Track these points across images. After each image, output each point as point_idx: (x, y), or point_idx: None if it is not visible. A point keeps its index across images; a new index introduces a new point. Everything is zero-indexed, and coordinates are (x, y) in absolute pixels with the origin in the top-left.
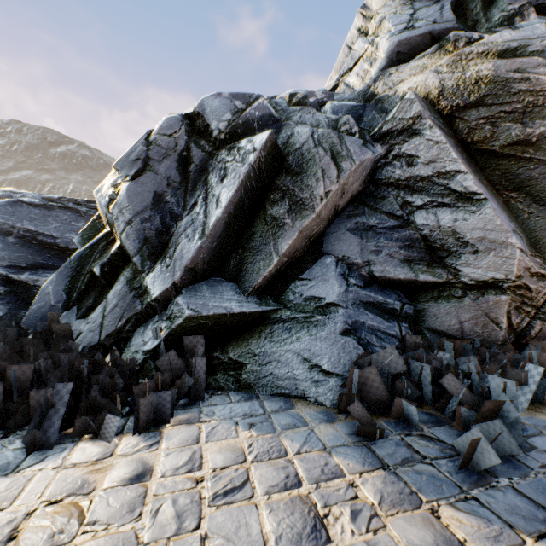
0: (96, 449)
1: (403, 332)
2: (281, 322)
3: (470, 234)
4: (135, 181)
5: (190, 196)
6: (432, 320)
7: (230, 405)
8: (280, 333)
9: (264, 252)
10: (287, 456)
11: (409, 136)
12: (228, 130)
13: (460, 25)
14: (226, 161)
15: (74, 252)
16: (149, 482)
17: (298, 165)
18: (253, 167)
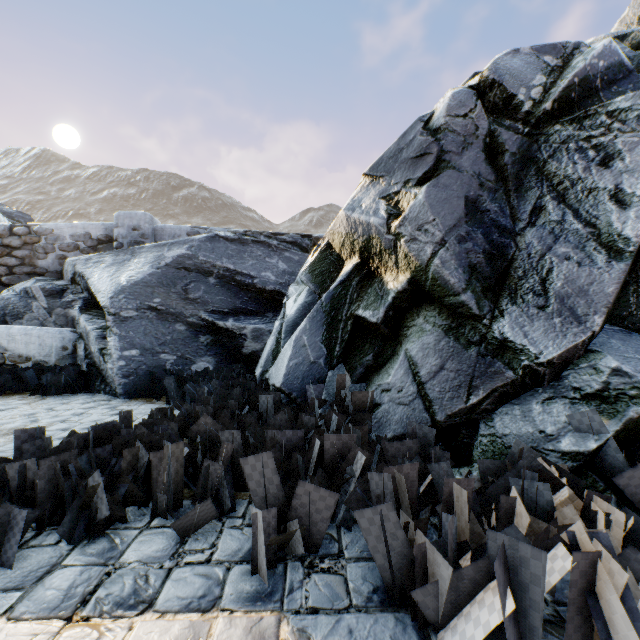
0: None
1: None
2: None
3: None
4: (432, 184)
5: (519, 200)
6: None
7: None
8: None
9: None
10: None
11: None
12: (556, 96)
13: None
14: (584, 138)
15: (270, 294)
16: None
17: None
18: None
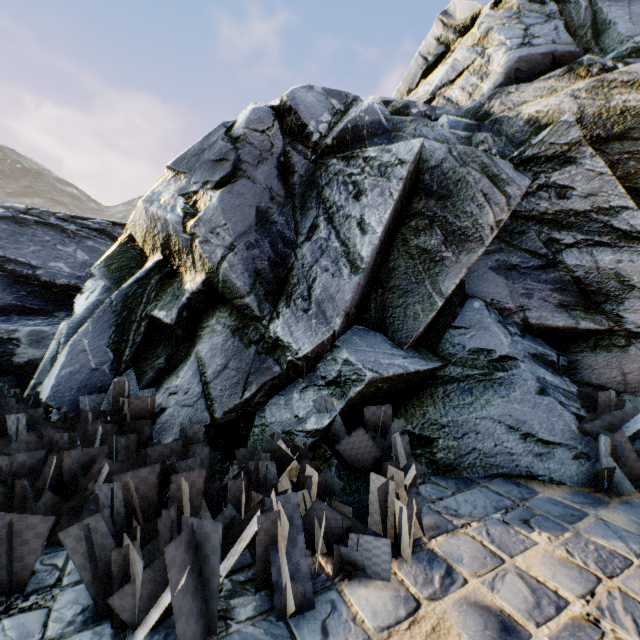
0: (381, 595)
1: (571, 387)
2: (454, 381)
3: (638, 277)
4: (227, 189)
5: (302, 216)
6: (587, 372)
7: (460, 497)
8: (460, 396)
9: (417, 292)
10: (633, 562)
11: (560, 165)
12: (335, 135)
13: (580, 50)
14: (349, 174)
15: (63, 289)
16: (536, 638)
17: (441, 187)
18: (403, 184)
